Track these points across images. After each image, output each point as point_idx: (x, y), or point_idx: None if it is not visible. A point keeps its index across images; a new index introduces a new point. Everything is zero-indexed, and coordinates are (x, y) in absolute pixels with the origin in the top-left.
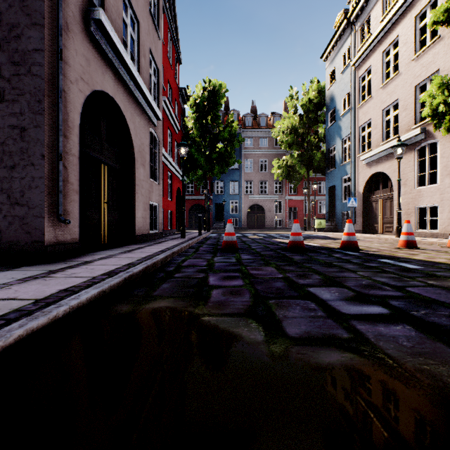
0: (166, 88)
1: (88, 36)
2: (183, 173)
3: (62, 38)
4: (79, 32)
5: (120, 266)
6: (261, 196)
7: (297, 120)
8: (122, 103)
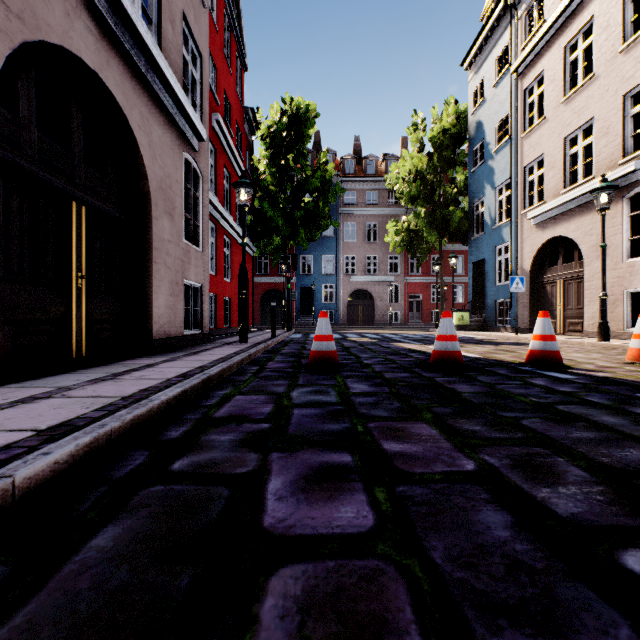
0: (222, 102)
1: None
2: (243, 232)
3: None
4: None
5: (25, 435)
6: (369, 277)
7: (425, 161)
8: (120, 90)
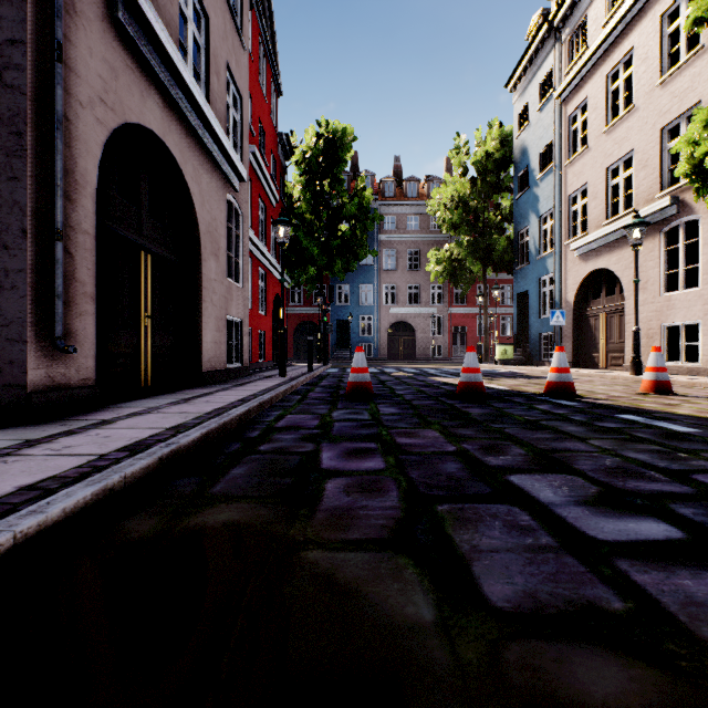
0: (257, 132)
1: (113, 28)
2: (282, 269)
3: (61, 23)
4: (96, 19)
5: (160, 430)
6: (410, 308)
7: (468, 187)
8: (178, 149)
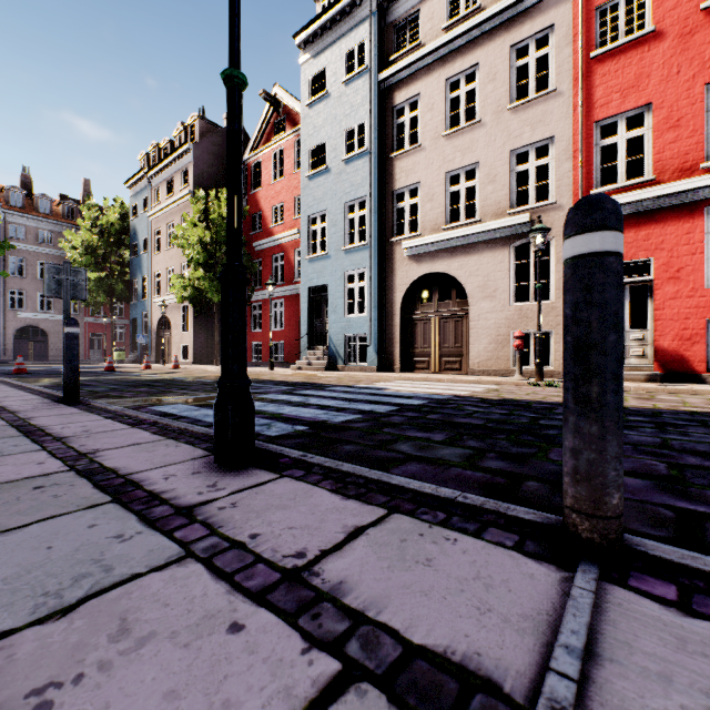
0: None
1: None
2: None
3: None
4: None
5: None
6: (43, 315)
7: (96, 240)
8: None
